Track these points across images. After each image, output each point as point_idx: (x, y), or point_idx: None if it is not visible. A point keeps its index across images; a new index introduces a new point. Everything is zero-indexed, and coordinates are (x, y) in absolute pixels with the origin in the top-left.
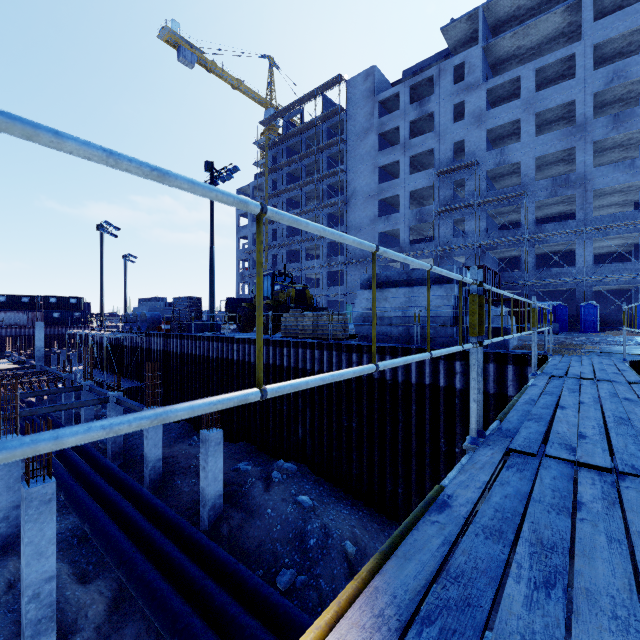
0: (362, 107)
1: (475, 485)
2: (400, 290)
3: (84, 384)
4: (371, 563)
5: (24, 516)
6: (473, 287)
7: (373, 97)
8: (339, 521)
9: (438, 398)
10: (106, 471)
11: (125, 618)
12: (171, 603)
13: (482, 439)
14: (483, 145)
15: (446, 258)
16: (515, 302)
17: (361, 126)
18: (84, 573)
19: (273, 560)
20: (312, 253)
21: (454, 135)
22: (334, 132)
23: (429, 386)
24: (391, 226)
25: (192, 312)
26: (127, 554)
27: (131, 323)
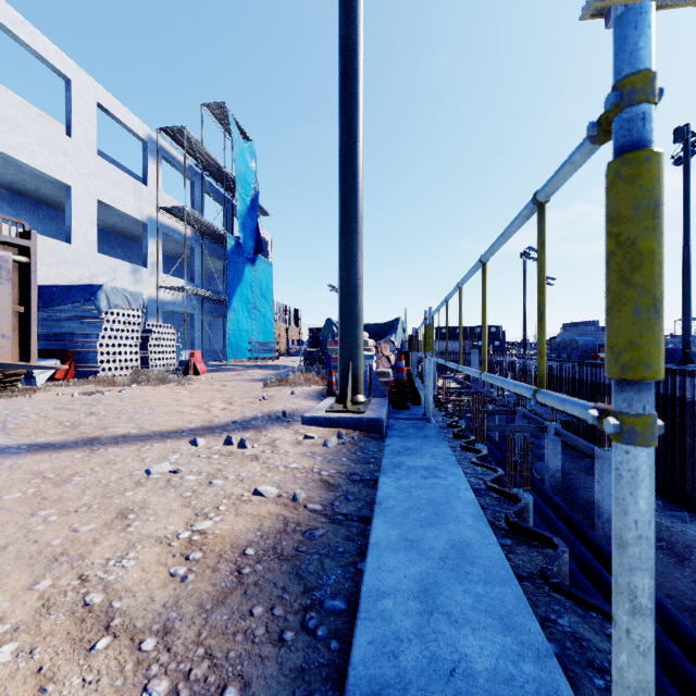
0: None
1: None
2: None
3: (518, 409)
4: None
5: None
6: None
7: None
8: None
9: None
10: (551, 503)
11: None
12: None
13: None
14: None
15: None
16: None
17: None
18: None
19: None
20: None
21: None
22: None
23: None
24: None
25: None
26: None
27: (558, 351)
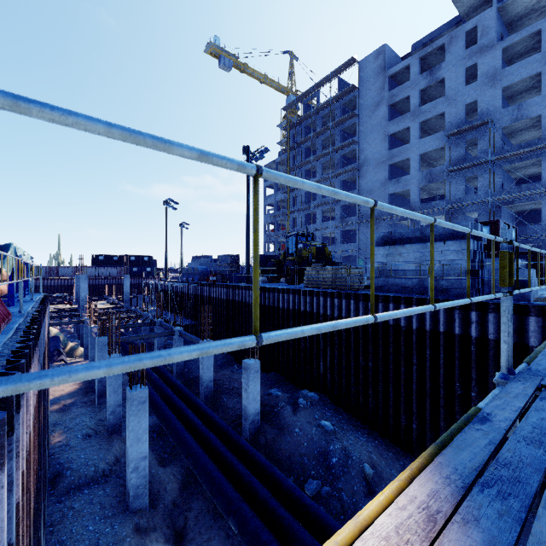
0: (373, 83)
1: (511, 408)
2: (414, 246)
3: (157, 320)
4: (429, 450)
5: (129, 411)
6: (503, 245)
7: (384, 73)
8: (357, 446)
9: (453, 345)
10: (174, 386)
11: (191, 496)
12: (226, 489)
13: (512, 376)
14: (498, 103)
15: (457, 214)
16: (535, 255)
17: (372, 100)
18: (162, 459)
19: (301, 470)
20: (327, 215)
21: (466, 97)
22: (347, 108)
23: (443, 333)
24: (401, 187)
25: (232, 267)
26: (193, 448)
27: (187, 275)
